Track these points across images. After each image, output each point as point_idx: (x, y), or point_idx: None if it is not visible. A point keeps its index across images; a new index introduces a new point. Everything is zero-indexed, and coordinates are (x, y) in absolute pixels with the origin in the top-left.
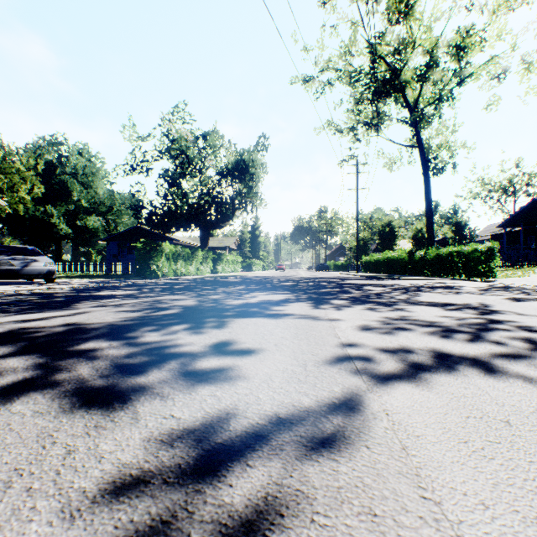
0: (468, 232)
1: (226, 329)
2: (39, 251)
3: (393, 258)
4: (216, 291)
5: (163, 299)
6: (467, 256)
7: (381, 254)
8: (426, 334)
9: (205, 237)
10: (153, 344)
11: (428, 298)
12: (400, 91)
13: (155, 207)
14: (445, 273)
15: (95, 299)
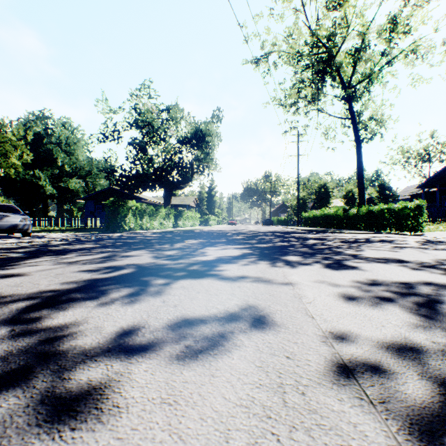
0: (391, 192)
1: (171, 300)
2: (16, 208)
3: (329, 214)
4: (172, 246)
5: (118, 254)
6: (398, 212)
7: (318, 211)
8: (418, 309)
9: (168, 196)
10: (68, 330)
11: (378, 253)
12: (336, 70)
13: (125, 170)
14: (377, 228)
15: (50, 256)
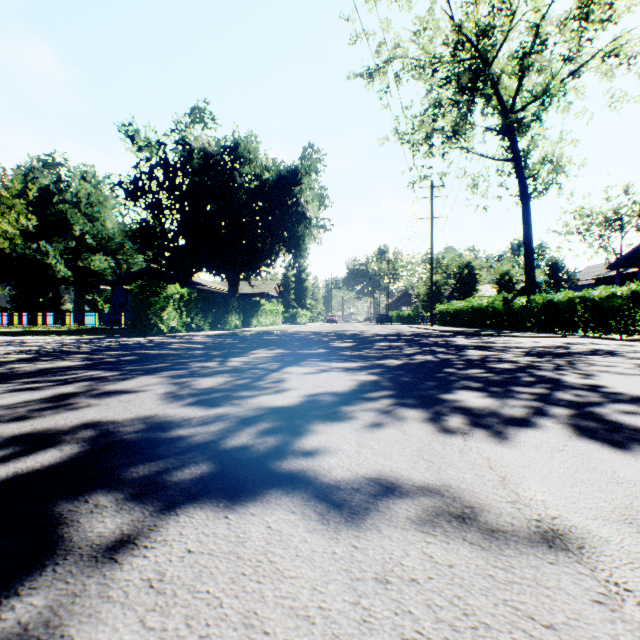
0: (567, 274)
1: None
2: None
3: (480, 306)
4: (224, 363)
5: (95, 388)
6: (600, 303)
7: (462, 302)
8: None
9: (234, 279)
10: None
11: (639, 384)
12: (493, 83)
13: (167, 240)
14: (563, 328)
15: None
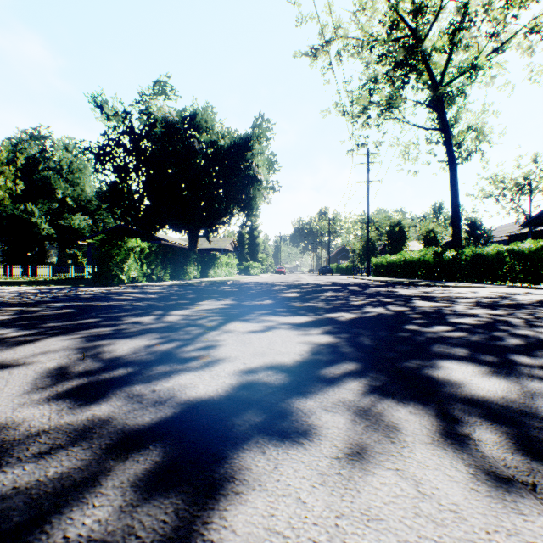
0: (484, 232)
1: None
2: None
3: (412, 259)
4: (161, 318)
5: None
6: (529, 256)
7: (395, 256)
8: None
9: (194, 235)
10: None
11: None
12: (425, 59)
13: (133, 200)
14: (492, 279)
15: None
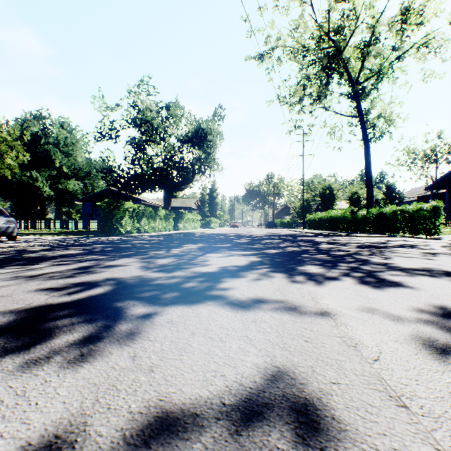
0: (397, 194)
1: (147, 353)
2: (1, 209)
3: (336, 216)
4: (169, 252)
5: (100, 264)
6: (412, 214)
7: (324, 213)
8: None
9: (168, 197)
10: None
11: (412, 262)
12: (344, 65)
13: (123, 171)
14: (389, 231)
15: (17, 265)
